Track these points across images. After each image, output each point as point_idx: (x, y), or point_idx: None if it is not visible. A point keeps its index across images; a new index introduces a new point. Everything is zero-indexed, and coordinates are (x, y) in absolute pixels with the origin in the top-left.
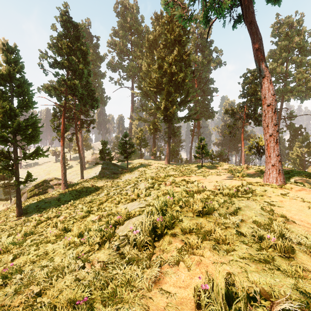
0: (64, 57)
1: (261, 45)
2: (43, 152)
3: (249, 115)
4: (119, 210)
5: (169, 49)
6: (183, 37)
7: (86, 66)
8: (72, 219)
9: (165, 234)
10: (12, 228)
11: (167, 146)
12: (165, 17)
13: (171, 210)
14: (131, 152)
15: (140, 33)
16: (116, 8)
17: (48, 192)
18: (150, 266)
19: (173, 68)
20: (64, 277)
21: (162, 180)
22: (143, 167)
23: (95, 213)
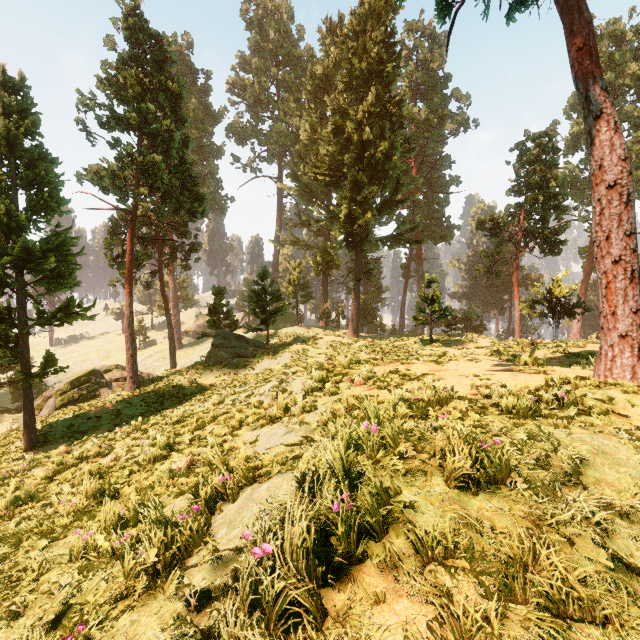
0: (131, 106)
1: (590, 38)
2: (84, 310)
3: (530, 231)
4: (239, 444)
5: (358, 94)
6: (387, 65)
7: (178, 126)
8: (129, 465)
9: (360, 558)
10: (2, 479)
11: (353, 298)
12: (350, 23)
13: (374, 463)
14: (275, 311)
15: (295, 63)
16: (245, 11)
17: (100, 395)
18: None
19: (365, 132)
20: None
21: (344, 371)
22: (301, 344)
23: (186, 449)
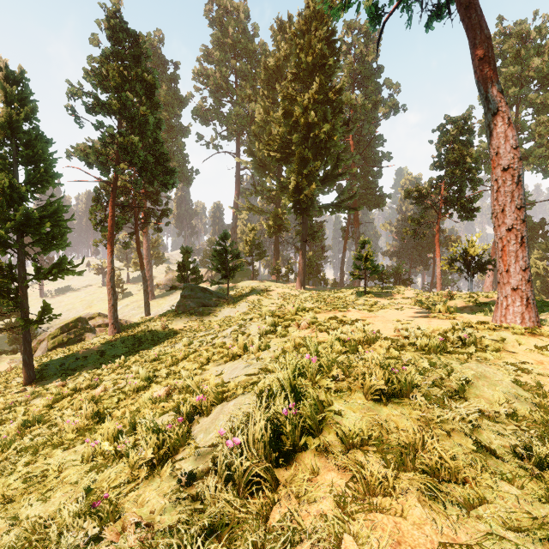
0: (112, 94)
1: (489, 50)
2: (74, 267)
3: (450, 200)
4: (207, 376)
5: (304, 83)
6: (329, 59)
7: (152, 111)
8: (117, 394)
9: (302, 448)
10: (9, 407)
11: (300, 256)
12: (297, 23)
13: (314, 385)
14: (235, 268)
15: (251, 56)
16: (209, 11)
17: (85, 339)
18: (265, 546)
19: (310, 116)
20: None
21: (292, 317)
22: (257, 295)
23: (163, 381)
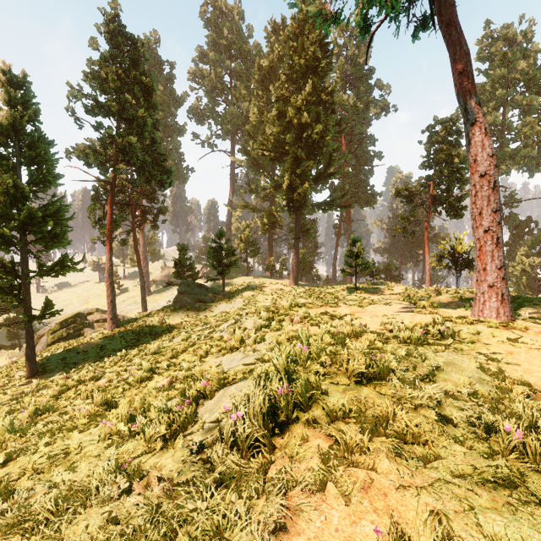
0: (111, 96)
1: (468, 65)
2: (75, 264)
3: (438, 199)
4: (207, 367)
5: (297, 84)
6: (321, 62)
7: (150, 113)
8: (121, 385)
9: (294, 421)
10: (16, 398)
11: (293, 253)
12: (291, 26)
13: (305, 370)
14: (230, 264)
15: (245, 57)
16: (204, 13)
17: (84, 334)
18: (265, 491)
19: (303, 117)
20: (89, 512)
21: (285, 312)
22: (251, 291)
23: (164, 372)
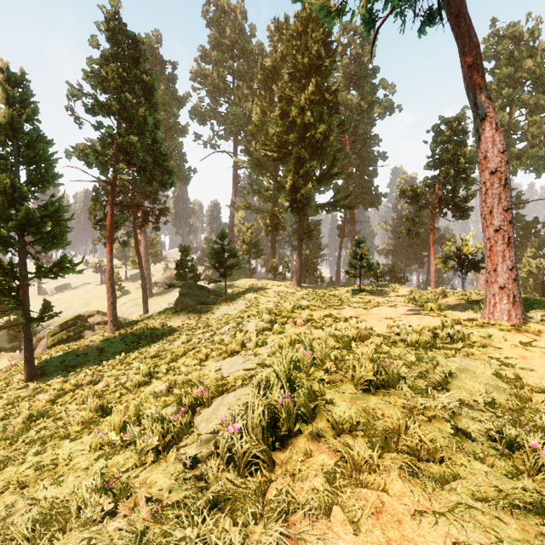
0: (112, 95)
1: (478, 58)
2: (74, 265)
3: (444, 199)
4: (206, 372)
5: (301, 83)
6: (325, 61)
7: (151, 112)
8: (118, 389)
9: (297, 433)
10: (12, 403)
11: (296, 254)
12: (294, 25)
13: (308, 377)
14: (232, 266)
15: (248, 56)
16: (206, 12)
17: (84, 336)
18: (263, 515)
19: (307, 116)
20: (68, 536)
21: (288, 315)
22: (254, 293)
23: (163, 377)
